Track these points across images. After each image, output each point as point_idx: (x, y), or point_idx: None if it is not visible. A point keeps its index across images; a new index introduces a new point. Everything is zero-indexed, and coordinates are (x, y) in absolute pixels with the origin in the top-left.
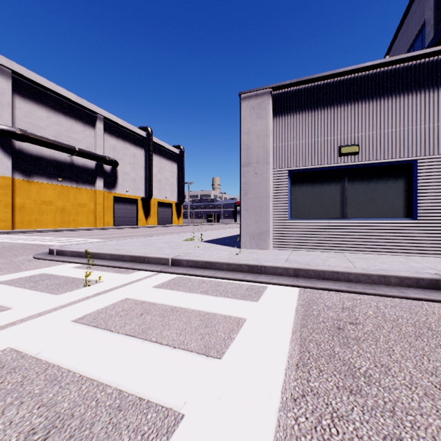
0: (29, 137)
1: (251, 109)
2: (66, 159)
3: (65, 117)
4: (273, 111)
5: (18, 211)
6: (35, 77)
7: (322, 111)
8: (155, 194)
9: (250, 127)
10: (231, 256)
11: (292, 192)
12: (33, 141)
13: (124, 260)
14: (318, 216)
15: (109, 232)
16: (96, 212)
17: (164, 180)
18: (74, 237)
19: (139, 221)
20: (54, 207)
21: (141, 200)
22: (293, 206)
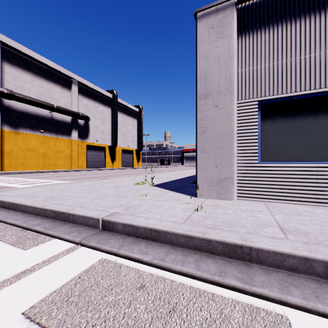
0: (15, 96)
1: (210, 28)
2: (47, 115)
3: (46, 81)
4: (237, 29)
5: (7, 156)
6: (20, 47)
7: (307, 20)
8: (119, 143)
9: (208, 50)
10: (189, 215)
11: (262, 128)
12: (18, 99)
13: (46, 216)
14: (298, 157)
15: (79, 173)
16: (72, 157)
17: (126, 132)
18: (43, 178)
19: (107, 164)
20: (37, 153)
21: (108, 147)
22: (263, 146)
